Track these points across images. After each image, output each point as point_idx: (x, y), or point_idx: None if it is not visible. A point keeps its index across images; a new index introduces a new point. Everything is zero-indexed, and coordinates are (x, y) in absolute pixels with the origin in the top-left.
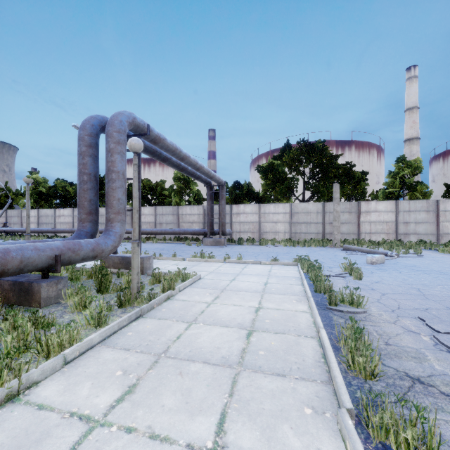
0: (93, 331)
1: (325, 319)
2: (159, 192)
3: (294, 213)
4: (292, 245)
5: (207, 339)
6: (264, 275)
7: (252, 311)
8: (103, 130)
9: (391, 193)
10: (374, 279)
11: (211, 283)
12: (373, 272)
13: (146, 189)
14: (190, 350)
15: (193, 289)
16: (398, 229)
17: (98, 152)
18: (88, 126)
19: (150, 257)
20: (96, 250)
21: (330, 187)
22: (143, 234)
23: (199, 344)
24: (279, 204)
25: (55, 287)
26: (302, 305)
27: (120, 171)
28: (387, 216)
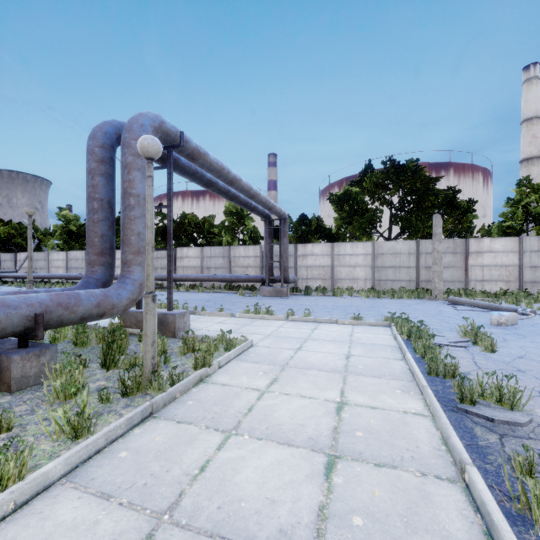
0: (66, 446)
1: (462, 434)
2: (208, 229)
3: (378, 254)
4: (376, 297)
5: (254, 475)
6: (343, 341)
7: (332, 411)
8: (121, 140)
9: (510, 227)
10: (514, 352)
11: (268, 353)
12: (507, 339)
13: (192, 226)
14: (220, 505)
15: (240, 363)
16: (522, 275)
17: (114, 171)
18: (100, 134)
19: (185, 314)
20: (103, 305)
21: (426, 220)
22: (186, 281)
23: (237, 490)
24: (358, 243)
25: (35, 361)
26: (413, 400)
27: (141, 194)
28: (507, 257)
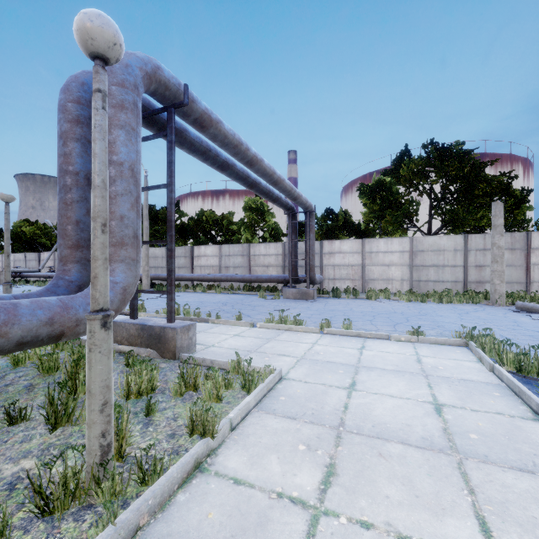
0: None
1: None
2: (226, 227)
3: (418, 251)
4: (419, 300)
5: None
6: (413, 373)
7: None
8: None
9: None
10: None
11: (306, 395)
12: None
13: (210, 223)
14: None
15: (265, 419)
16: None
17: None
18: (75, 84)
19: (190, 327)
20: (60, 322)
21: (475, 211)
22: (203, 281)
23: None
24: (393, 239)
25: None
26: None
27: (125, 162)
28: None
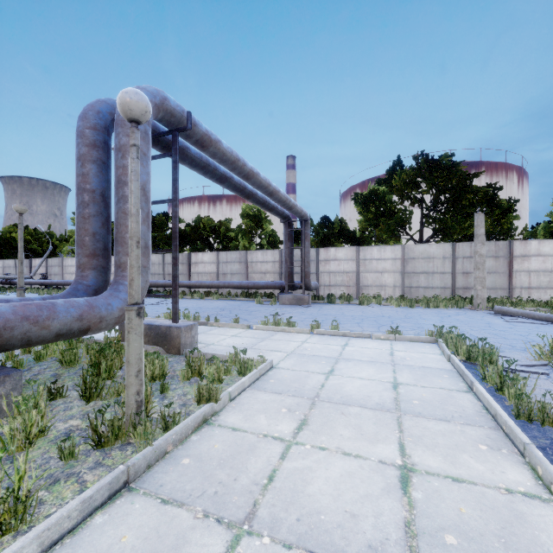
0: None
1: None
2: (224, 233)
3: (409, 259)
4: (408, 305)
5: None
6: (383, 362)
7: (394, 485)
8: None
9: None
10: None
11: (292, 378)
12: None
13: (207, 230)
14: None
15: (257, 394)
16: None
17: (109, 157)
18: (92, 113)
19: (193, 326)
20: (87, 318)
21: (463, 221)
22: (201, 288)
23: None
24: (386, 247)
25: None
26: (512, 465)
27: None
28: None
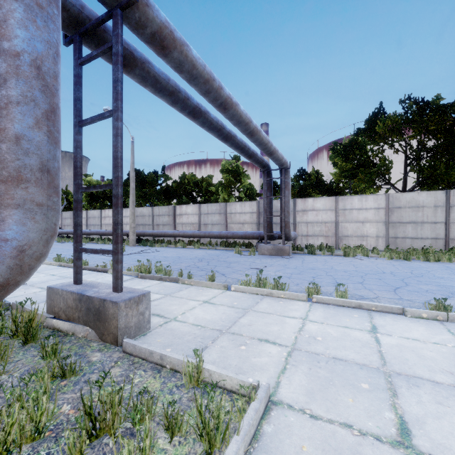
0: None
1: None
2: (206, 188)
3: (394, 208)
4: (401, 258)
5: None
6: None
7: None
8: None
9: None
10: None
11: None
12: None
13: (191, 185)
14: None
15: None
16: None
17: None
18: None
19: (142, 298)
20: None
21: None
22: (183, 237)
23: None
24: (368, 196)
25: None
26: None
27: (23, 53)
28: None
